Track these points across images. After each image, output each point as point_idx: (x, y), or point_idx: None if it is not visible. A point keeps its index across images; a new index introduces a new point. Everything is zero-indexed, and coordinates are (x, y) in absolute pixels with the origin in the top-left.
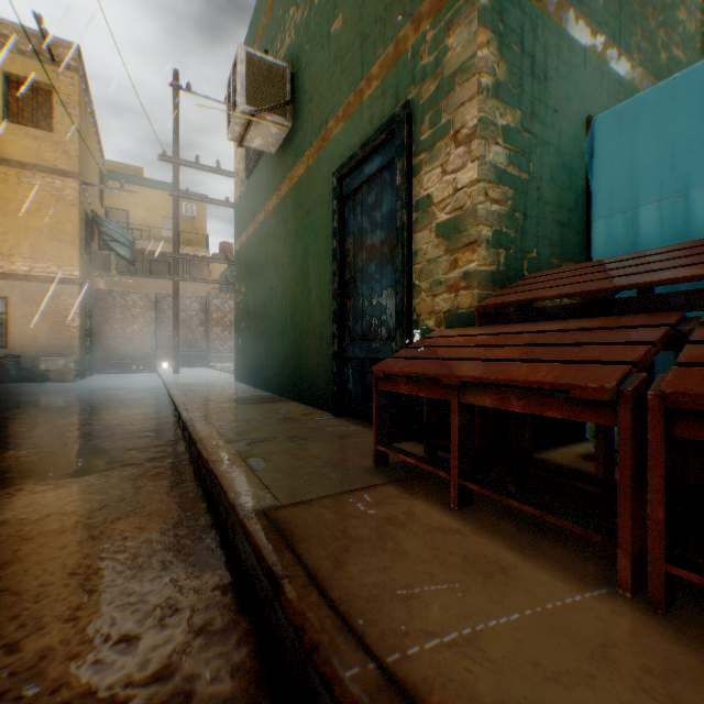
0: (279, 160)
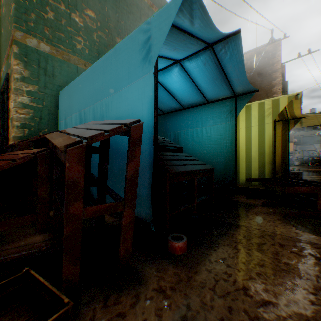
0: None
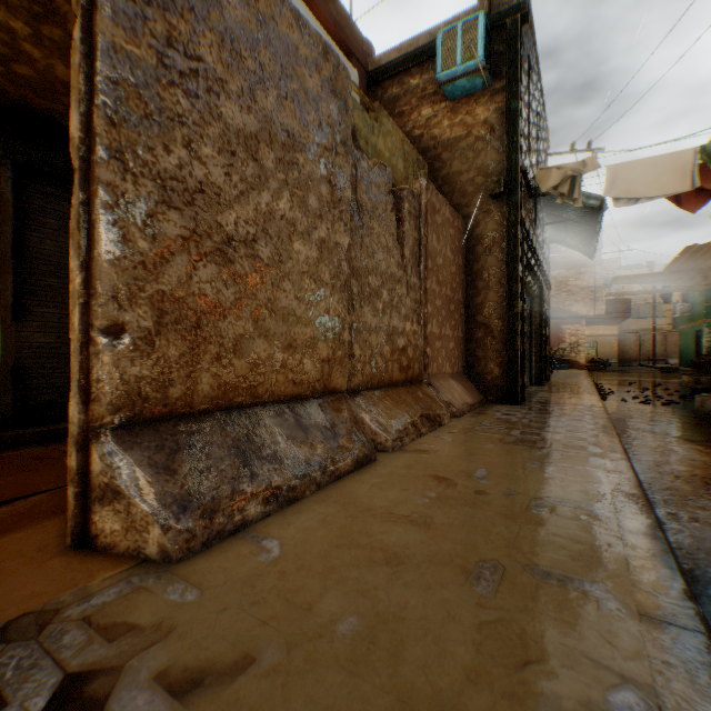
0: (687, 318)
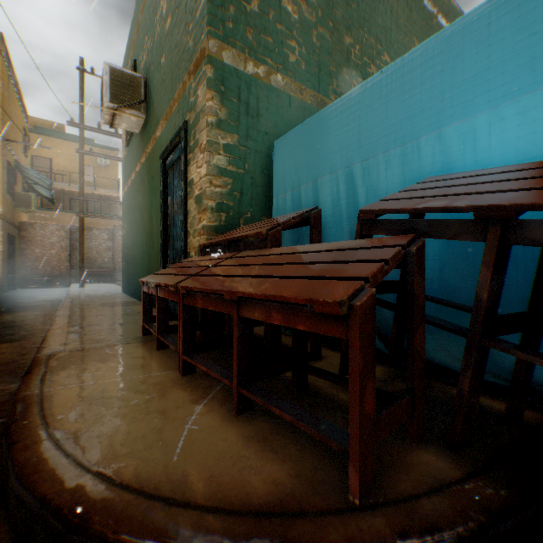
0: (141, 138)
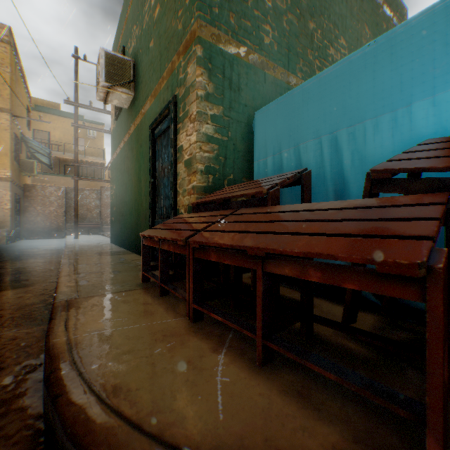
0: (130, 112)
